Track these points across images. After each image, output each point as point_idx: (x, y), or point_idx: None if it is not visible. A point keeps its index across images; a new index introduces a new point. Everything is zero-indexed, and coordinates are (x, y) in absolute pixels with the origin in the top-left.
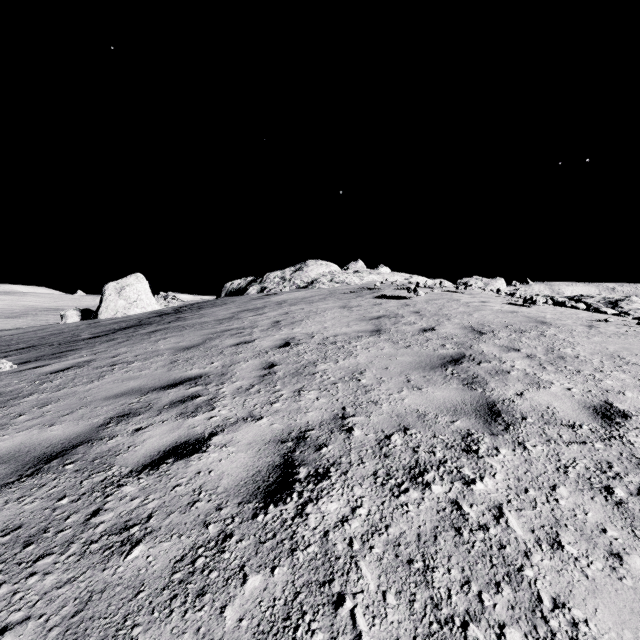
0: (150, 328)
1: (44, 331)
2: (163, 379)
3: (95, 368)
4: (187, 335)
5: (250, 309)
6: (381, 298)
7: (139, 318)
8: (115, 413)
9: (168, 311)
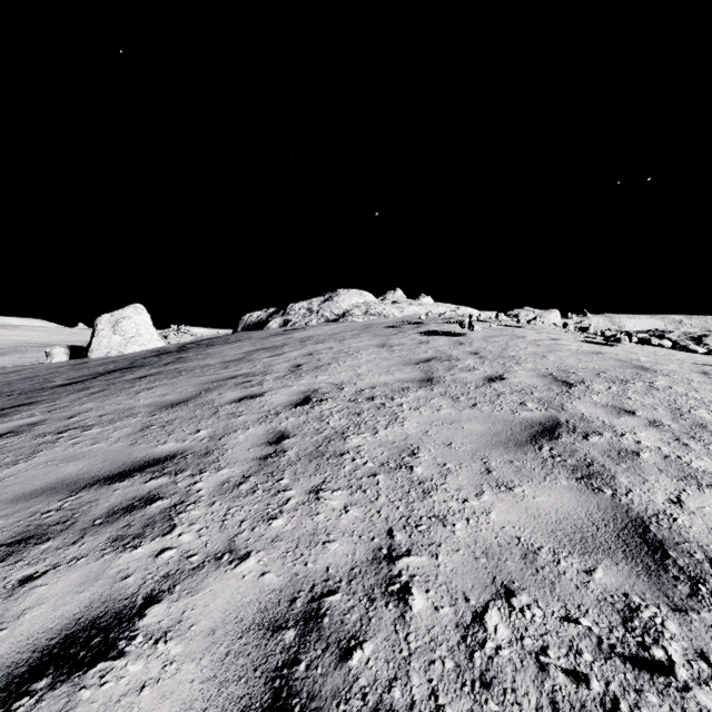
0: (140, 372)
1: (17, 374)
2: (117, 461)
3: (35, 436)
4: (179, 384)
5: (267, 348)
6: (427, 334)
7: (134, 358)
8: (10, 535)
9: (171, 349)
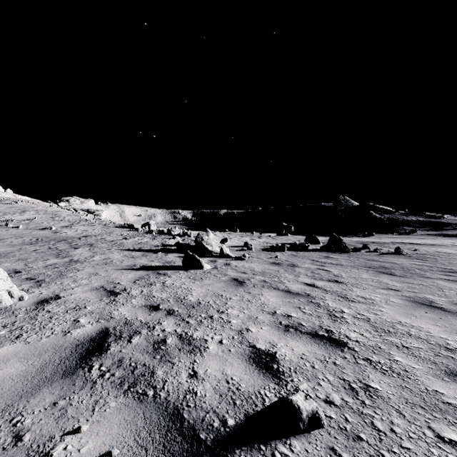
0: None
1: None
2: None
3: None
4: None
5: None
6: (5, 204)
7: None
8: None
9: None
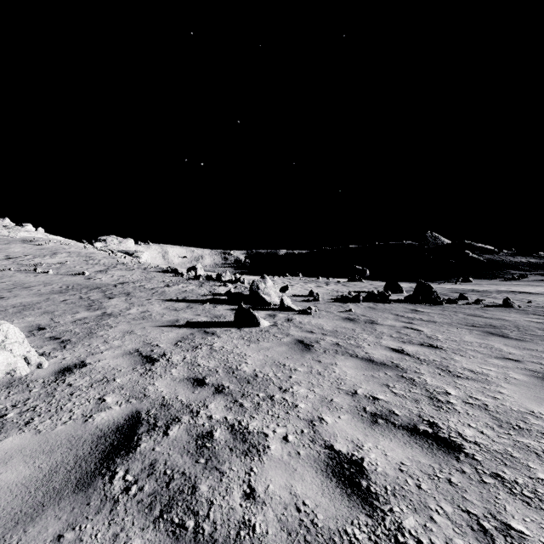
0: None
1: None
2: None
3: None
4: None
5: None
6: (35, 245)
7: None
8: None
9: None
